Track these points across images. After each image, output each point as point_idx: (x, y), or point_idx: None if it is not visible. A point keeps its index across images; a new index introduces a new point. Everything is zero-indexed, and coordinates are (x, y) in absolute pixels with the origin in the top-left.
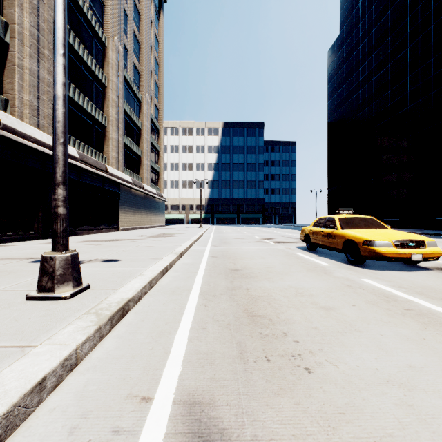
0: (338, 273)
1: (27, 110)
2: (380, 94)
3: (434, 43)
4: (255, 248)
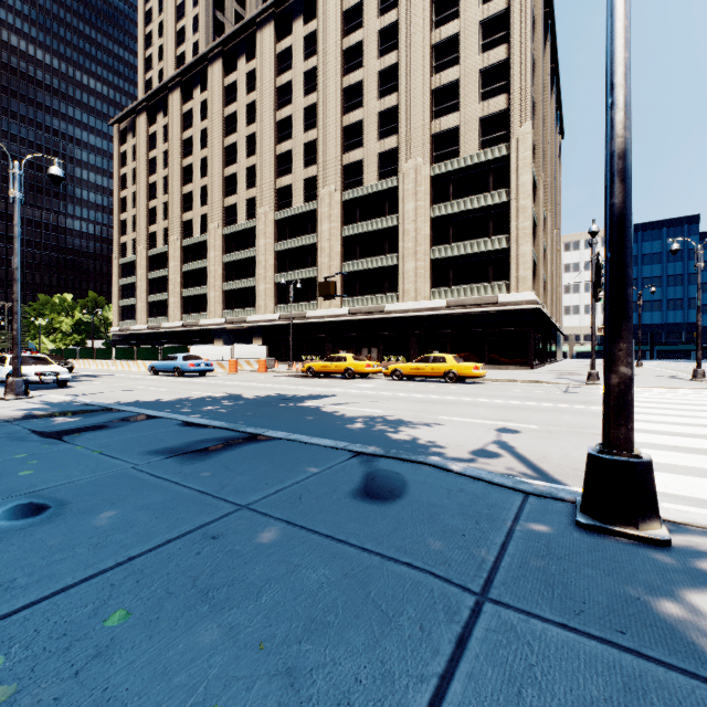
0: None
1: (549, 308)
2: None
3: None
4: (682, 368)
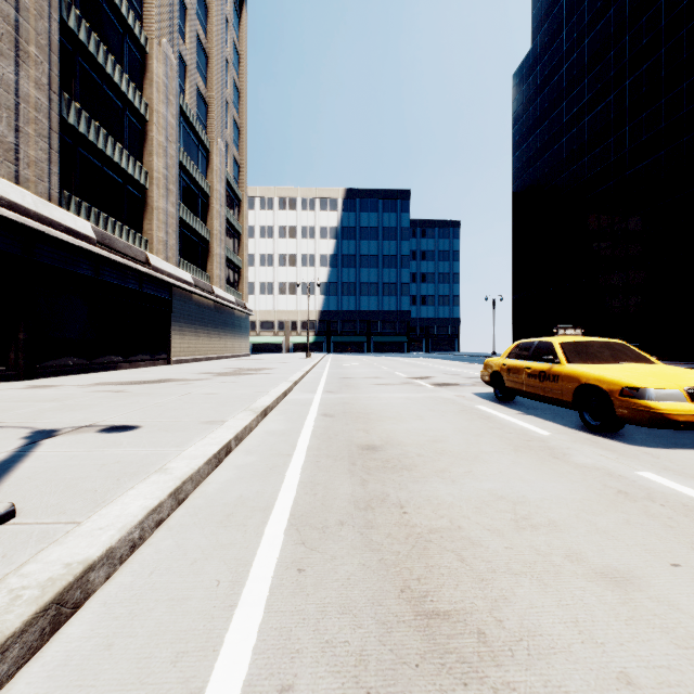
0: (579, 455)
1: None
2: (597, 143)
3: (686, 58)
4: (403, 396)
